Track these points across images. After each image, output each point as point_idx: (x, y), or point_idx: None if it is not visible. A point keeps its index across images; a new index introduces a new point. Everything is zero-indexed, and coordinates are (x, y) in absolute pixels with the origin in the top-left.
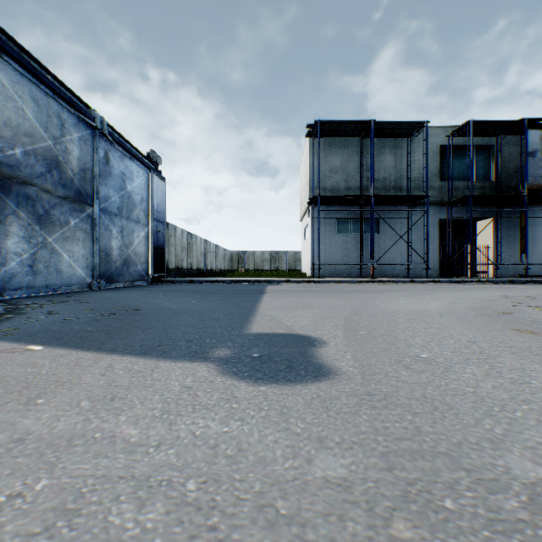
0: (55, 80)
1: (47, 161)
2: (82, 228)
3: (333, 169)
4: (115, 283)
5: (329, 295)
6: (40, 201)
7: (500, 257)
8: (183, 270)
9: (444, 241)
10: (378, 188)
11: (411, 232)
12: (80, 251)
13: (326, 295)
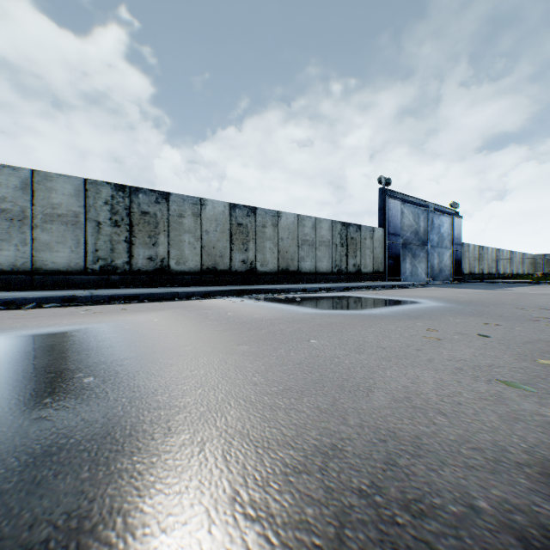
0: (415, 198)
1: (414, 233)
2: (423, 256)
3: None
4: (435, 281)
5: None
6: (412, 249)
7: None
8: (474, 274)
9: None
10: None
11: None
12: (423, 267)
13: None
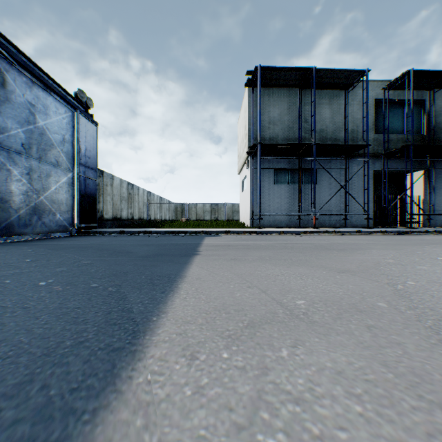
0: None
1: None
2: None
3: (271, 120)
4: (18, 235)
5: (294, 259)
6: None
7: (433, 208)
8: (122, 220)
9: (375, 193)
10: (316, 139)
11: (348, 182)
12: None
13: (290, 259)
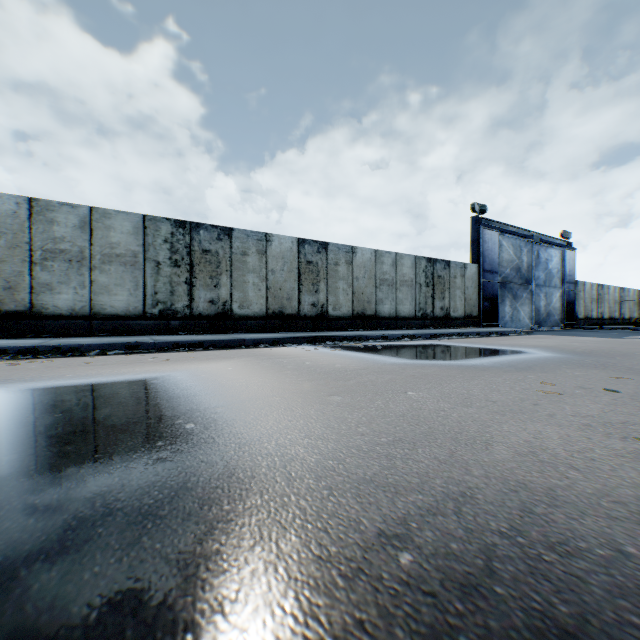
0: (516, 228)
1: (515, 270)
2: (526, 297)
3: None
4: (541, 327)
5: None
6: (513, 289)
7: None
8: (591, 319)
9: None
10: None
11: None
12: (526, 310)
13: None
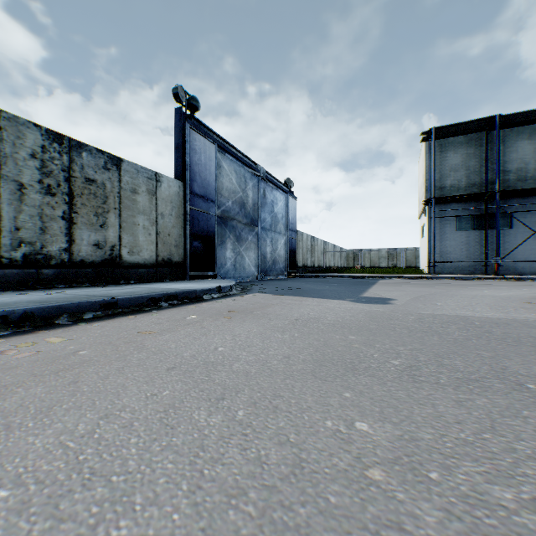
0: (241, 154)
1: (240, 204)
2: (253, 241)
3: (452, 168)
4: (268, 276)
5: (426, 287)
6: (237, 228)
7: None
8: (307, 267)
9: None
10: (510, 180)
11: None
12: (252, 256)
13: (424, 287)
